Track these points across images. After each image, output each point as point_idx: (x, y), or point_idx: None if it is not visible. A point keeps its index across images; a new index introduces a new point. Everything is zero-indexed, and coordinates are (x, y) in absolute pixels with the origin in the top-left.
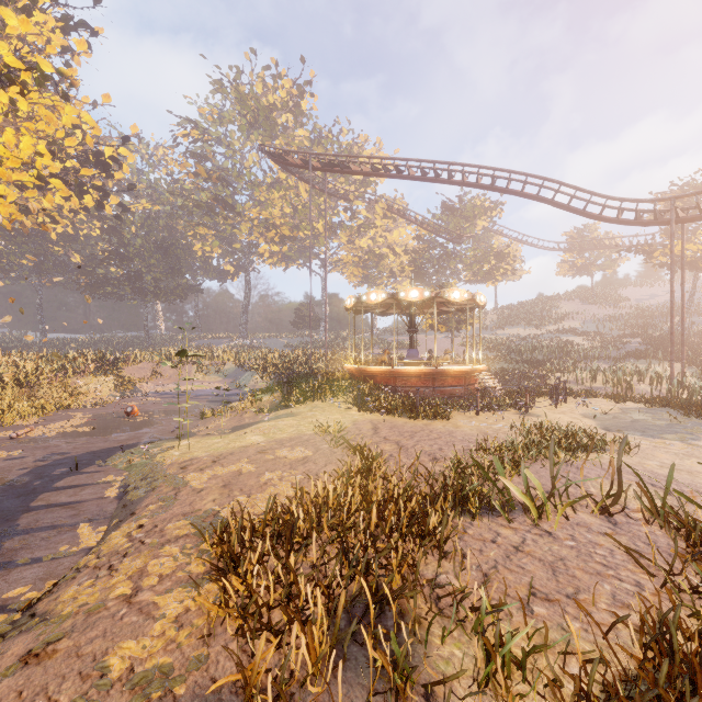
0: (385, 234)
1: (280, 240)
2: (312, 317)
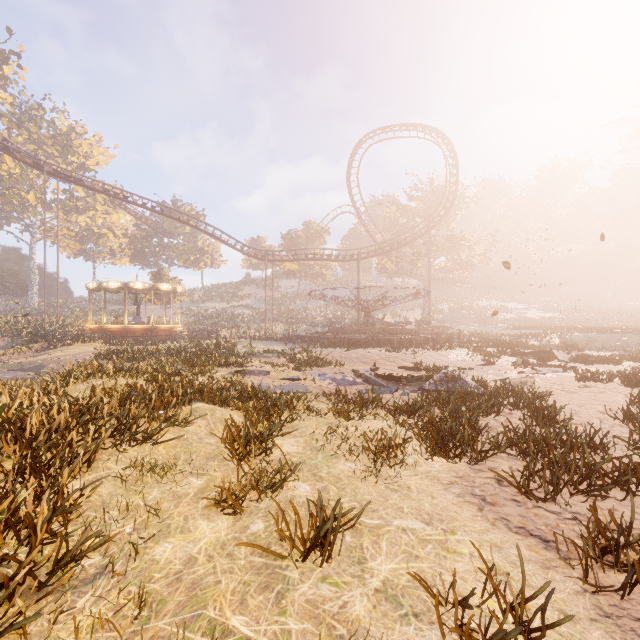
0: (105, 216)
1: None
2: (16, 284)
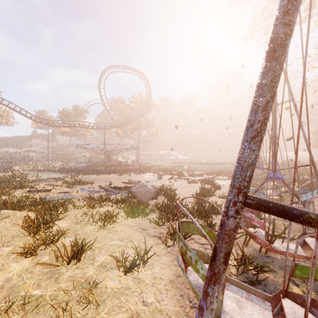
0: None
1: None
2: None
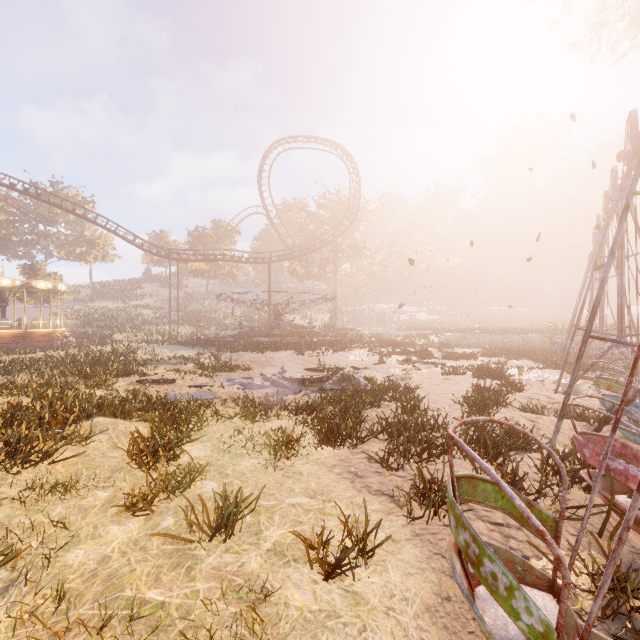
0: None
1: None
2: None
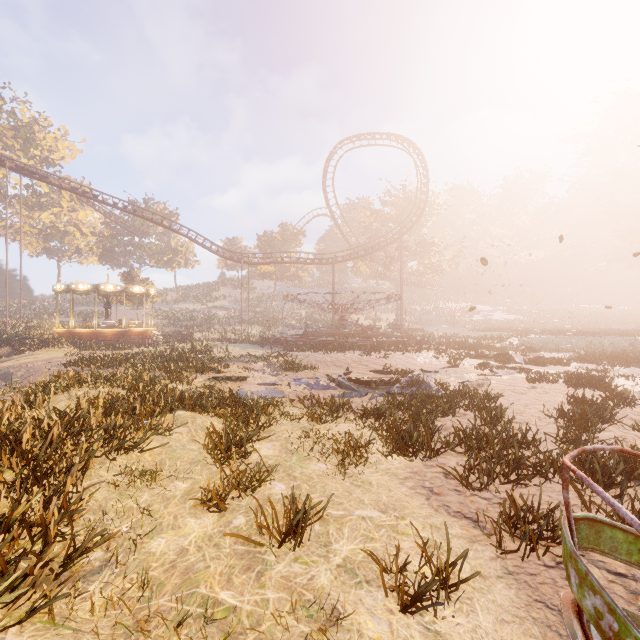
0: (71, 213)
1: None
2: None
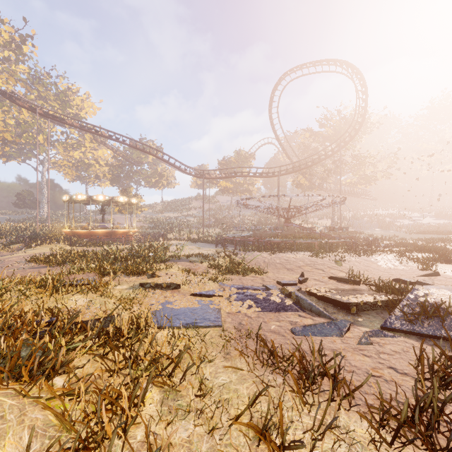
0: (93, 151)
1: (2, 142)
2: (32, 200)
